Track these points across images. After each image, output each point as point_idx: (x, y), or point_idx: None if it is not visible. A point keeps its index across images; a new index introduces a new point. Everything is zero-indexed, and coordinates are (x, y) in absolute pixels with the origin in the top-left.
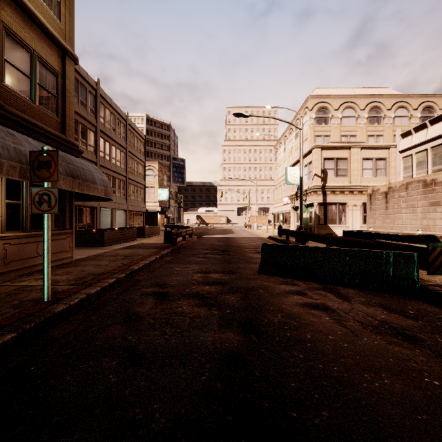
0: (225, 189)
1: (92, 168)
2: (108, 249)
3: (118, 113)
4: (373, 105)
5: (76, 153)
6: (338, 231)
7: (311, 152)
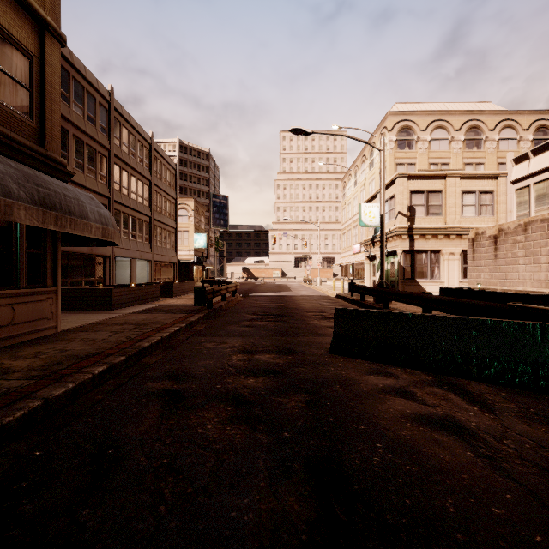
0: (279, 234)
1: (83, 196)
2: (117, 314)
3: (139, 134)
4: (472, 124)
5: (62, 175)
6: (429, 288)
7: (394, 183)
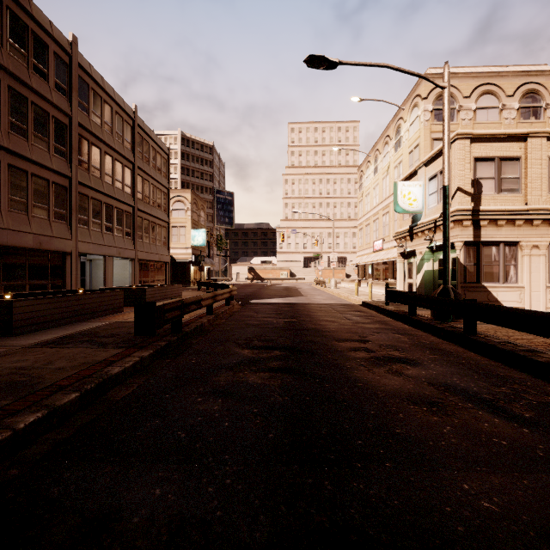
0: (287, 231)
1: None
2: None
3: (118, 104)
4: (528, 88)
5: None
6: (502, 296)
7: None
